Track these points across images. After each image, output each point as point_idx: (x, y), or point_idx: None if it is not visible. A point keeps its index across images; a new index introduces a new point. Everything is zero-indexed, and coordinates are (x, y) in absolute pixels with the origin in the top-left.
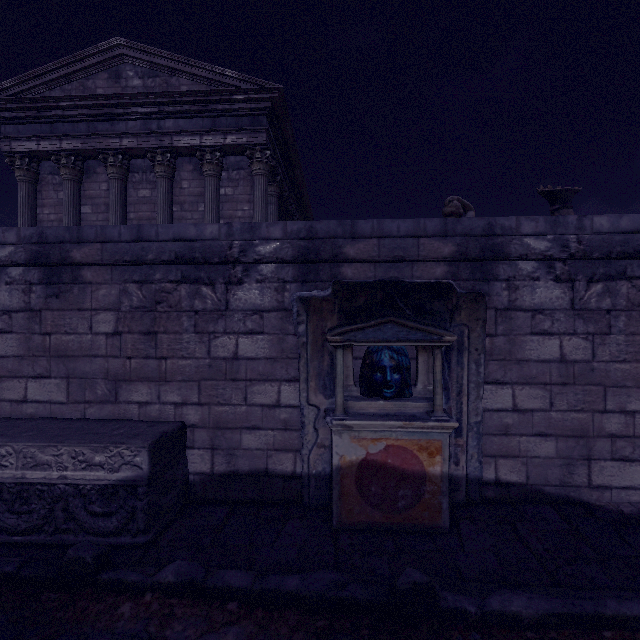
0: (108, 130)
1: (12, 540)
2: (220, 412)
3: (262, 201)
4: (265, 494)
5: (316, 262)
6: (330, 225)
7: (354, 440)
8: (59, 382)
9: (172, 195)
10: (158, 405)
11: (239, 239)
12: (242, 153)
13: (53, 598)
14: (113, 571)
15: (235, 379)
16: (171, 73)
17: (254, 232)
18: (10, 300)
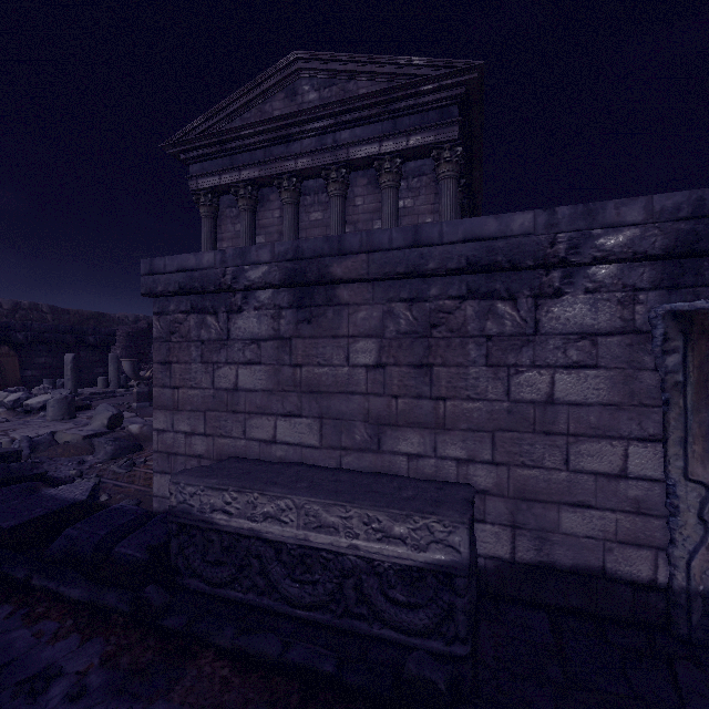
0: (283, 153)
1: (294, 613)
2: (525, 477)
3: (451, 209)
4: (600, 605)
5: (702, 255)
6: None
7: None
8: (311, 422)
9: (345, 215)
10: (433, 459)
11: (567, 230)
12: (425, 156)
13: None
14: None
15: (549, 432)
16: (348, 78)
17: (593, 217)
18: (258, 327)
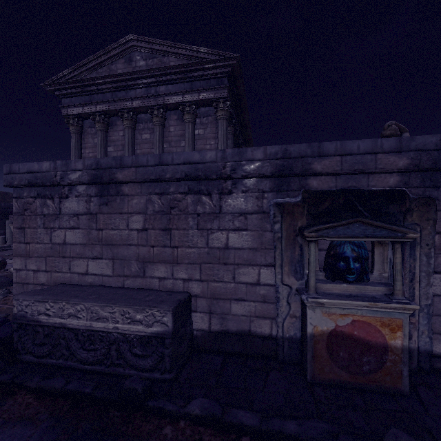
0: (124, 96)
1: (84, 368)
2: (215, 287)
3: (224, 137)
4: (248, 349)
5: (288, 176)
6: (301, 147)
7: (325, 314)
8: (108, 262)
9: (163, 136)
10: (172, 280)
11: (230, 161)
12: (210, 105)
13: (117, 415)
14: (155, 400)
15: (226, 263)
16: (164, 54)
17: (242, 155)
18: (78, 207)
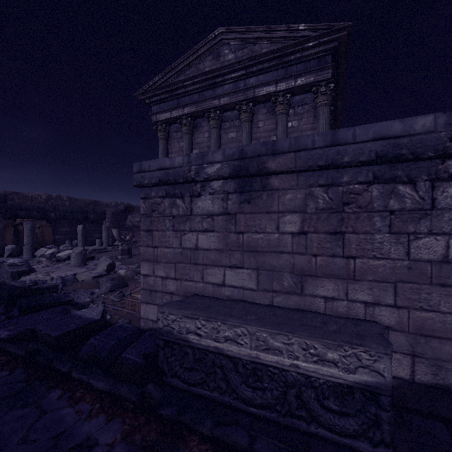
0: (211, 95)
1: (248, 410)
2: (423, 318)
3: (325, 126)
4: None
5: None
6: None
7: None
8: (250, 272)
9: (251, 133)
10: (345, 302)
11: None
12: (306, 91)
13: None
14: None
15: (444, 284)
16: (255, 42)
17: None
18: (212, 206)
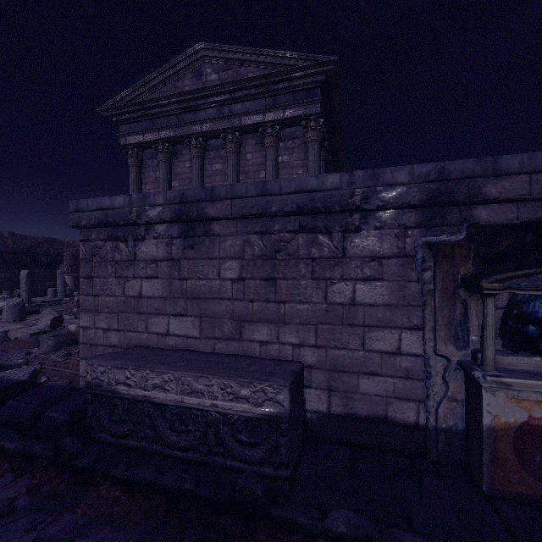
0: (192, 119)
1: (174, 454)
2: (337, 355)
3: (315, 164)
4: (384, 441)
5: (445, 205)
6: (466, 164)
7: (512, 400)
8: (193, 320)
9: (239, 166)
10: (277, 345)
11: (361, 187)
12: (297, 124)
13: (230, 523)
14: (280, 507)
15: (352, 324)
16: (240, 64)
17: (377, 178)
18: (156, 251)
